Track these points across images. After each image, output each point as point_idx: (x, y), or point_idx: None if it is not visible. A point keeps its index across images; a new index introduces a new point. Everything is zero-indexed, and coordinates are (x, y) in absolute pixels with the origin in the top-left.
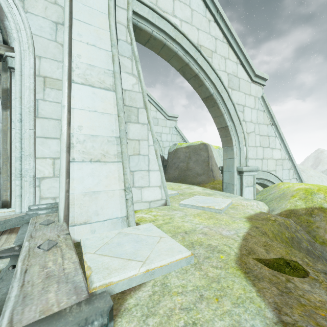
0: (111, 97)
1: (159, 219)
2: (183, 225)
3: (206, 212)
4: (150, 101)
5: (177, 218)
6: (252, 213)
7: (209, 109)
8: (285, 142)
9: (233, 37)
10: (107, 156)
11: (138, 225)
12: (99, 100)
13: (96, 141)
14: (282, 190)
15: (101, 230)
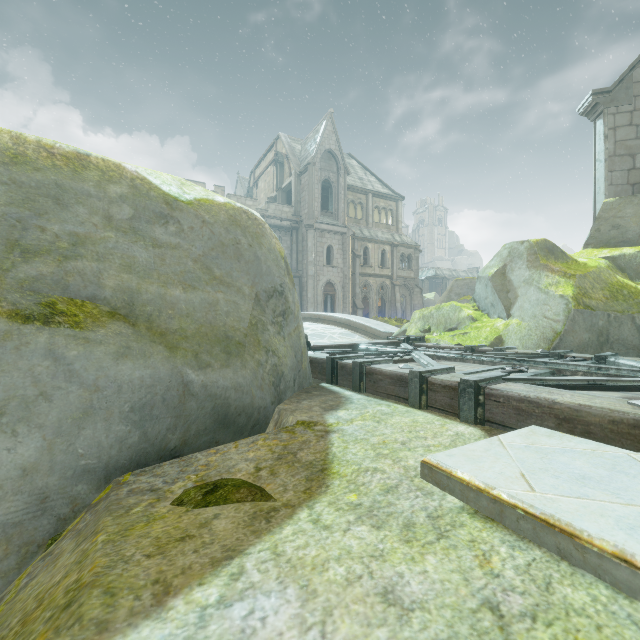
0: None
1: None
2: None
3: None
4: None
5: None
6: None
7: None
8: None
9: None
10: None
11: None
12: None
13: None
14: None
15: None
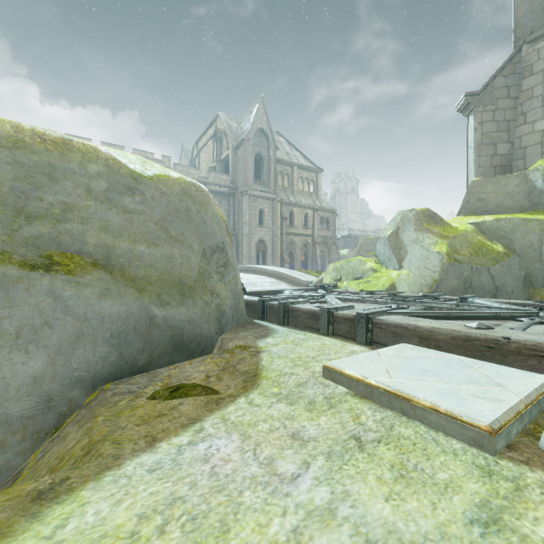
0: None
1: None
2: (391, 492)
3: None
4: None
5: None
6: None
7: None
8: None
9: None
10: None
11: None
12: None
13: None
14: None
15: None
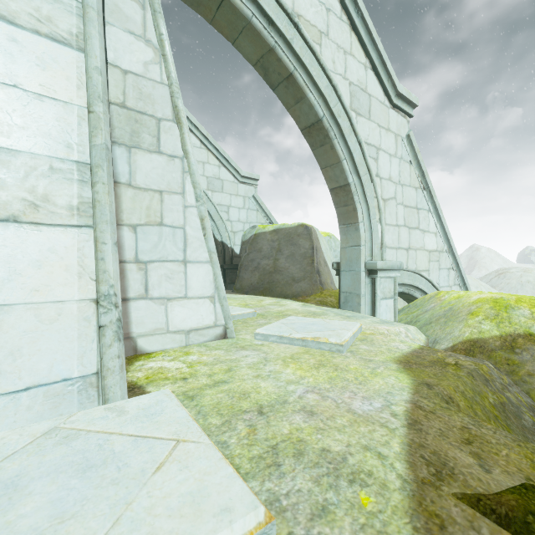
0: (71, 63)
1: (200, 373)
2: (255, 388)
3: (310, 351)
4: (208, 148)
5: (245, 368)
6: (405, 350)
7: (314, 151)
8: (443, 221)
9: (360, 13)
10: (44, 209)
11: (139, 392)
12: (32, 61)
13: (11, 166)
14: (447, 303)
15: (4, 422)
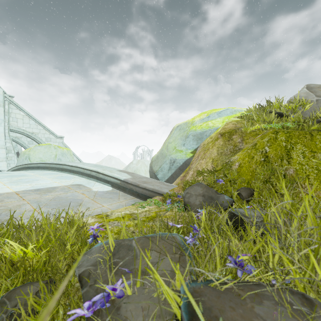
0: (4, 150)
1: None
2: None
3: None
4: None
5: None
6: None
7: None
8: (75, 155)
9: (47, 128)
10: (3, 161)
11: None
12: (1, 151)
13: (0, 158)
14: None
15: None
